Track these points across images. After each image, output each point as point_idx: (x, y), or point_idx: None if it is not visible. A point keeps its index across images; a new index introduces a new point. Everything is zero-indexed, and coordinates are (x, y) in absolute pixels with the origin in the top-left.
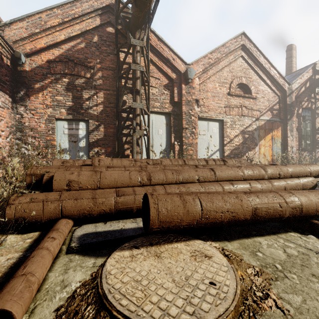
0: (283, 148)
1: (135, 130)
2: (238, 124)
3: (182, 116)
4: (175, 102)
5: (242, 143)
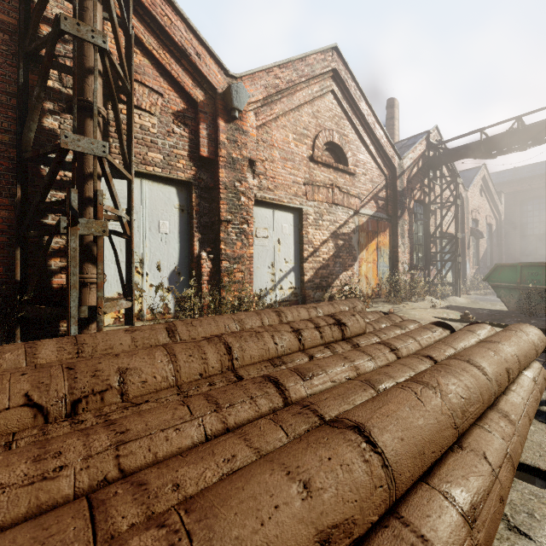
0: (392, 266)
1: (78, 220)
2: (327, 220)
3: (218, 194)
4: (202, 158)
5: (334, 257)
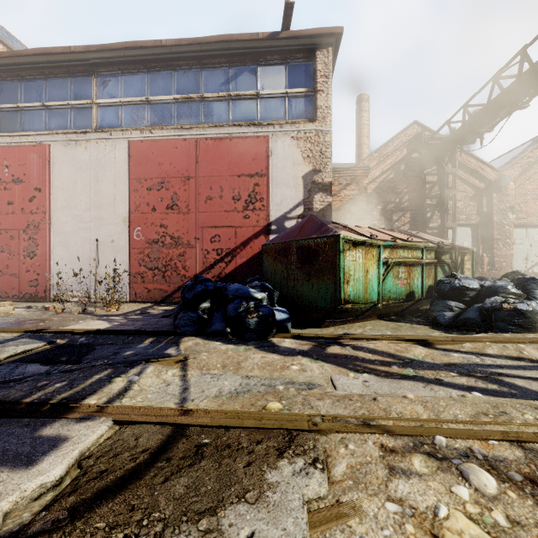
0: None
1: None
2: None
3: (492, 227)
4: (483, 212)
5: None
